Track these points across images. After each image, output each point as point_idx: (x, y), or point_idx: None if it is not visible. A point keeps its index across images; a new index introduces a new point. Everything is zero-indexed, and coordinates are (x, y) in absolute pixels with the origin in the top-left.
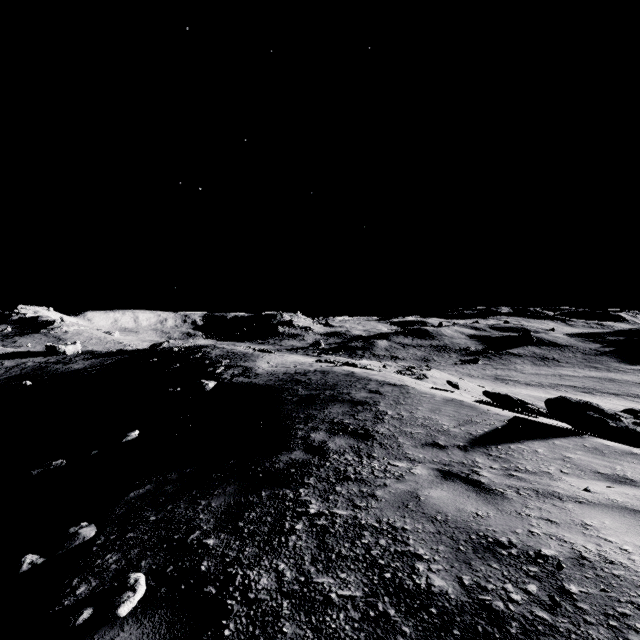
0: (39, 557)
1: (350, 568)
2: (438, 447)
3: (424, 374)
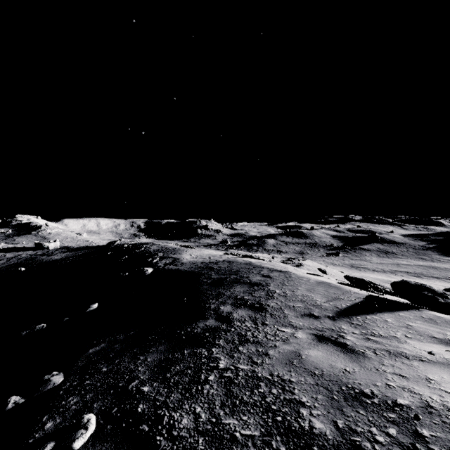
0: (21, 398)
1: (250, 412)
2: (313, 317)
3: (301, 263)
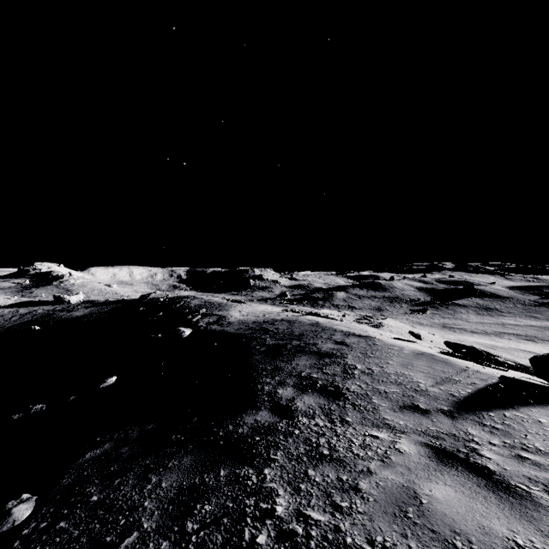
0: None
1: None
2: (419, 411)
3: (380, 323)
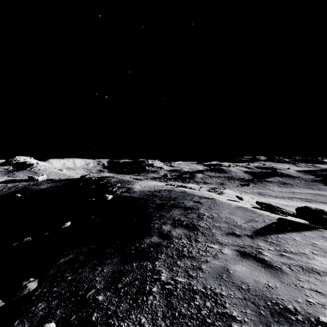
0: (2, 301)
1: (188, 325)
2: (236, 235)
3: (222, 191)
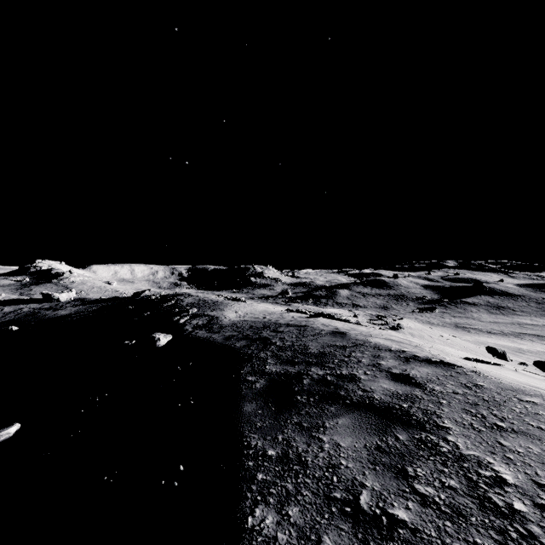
0: None
1: None
2: None
3: (398, 324)
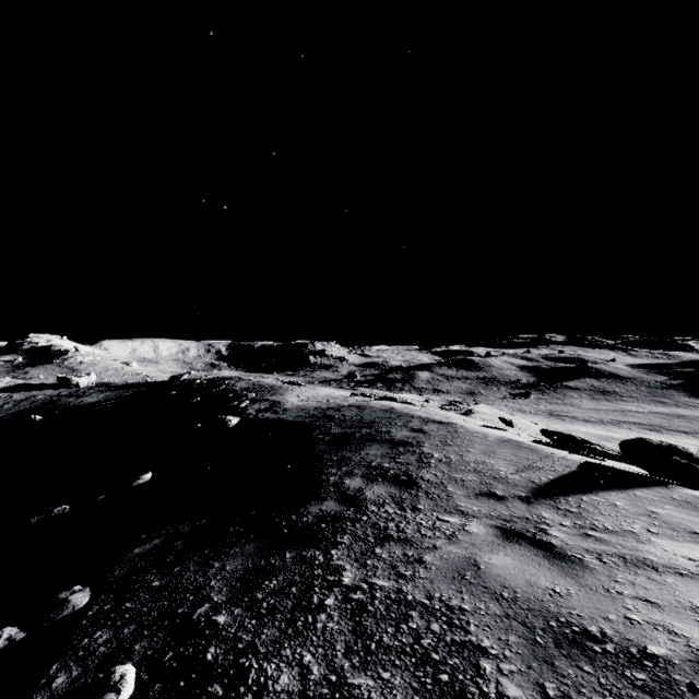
0: (19, 631)
1: (395, 664)
2: (495, 498)
3: (471, 409)
